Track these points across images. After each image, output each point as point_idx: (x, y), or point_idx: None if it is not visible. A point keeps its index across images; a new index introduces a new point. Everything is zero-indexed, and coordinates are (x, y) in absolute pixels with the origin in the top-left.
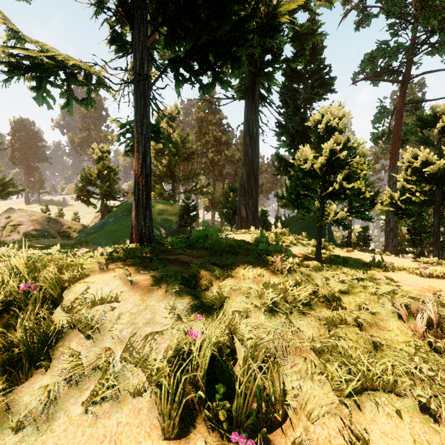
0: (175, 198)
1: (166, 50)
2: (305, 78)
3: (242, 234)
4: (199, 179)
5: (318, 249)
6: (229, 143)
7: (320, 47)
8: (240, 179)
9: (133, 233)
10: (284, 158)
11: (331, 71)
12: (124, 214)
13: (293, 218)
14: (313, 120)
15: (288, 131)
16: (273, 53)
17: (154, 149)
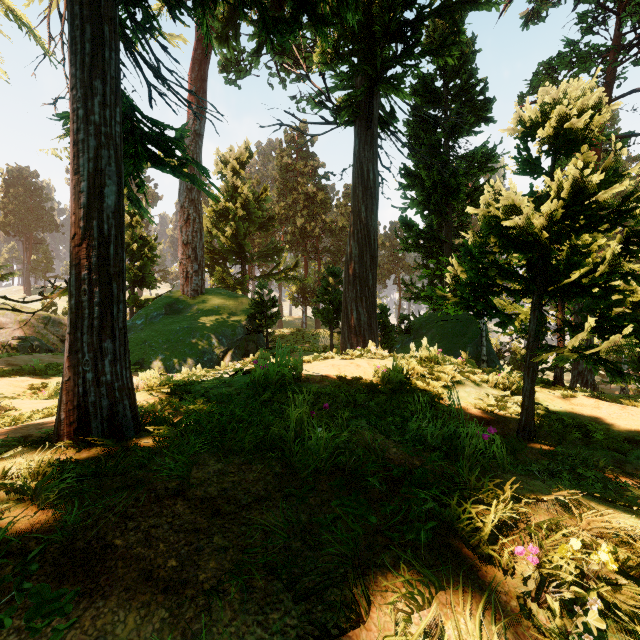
0: (246, 286)
1: (227, 48)
2: (446, 100)
3: (354, 359)
4: (282, 258)
5: (529, 409)
6: (328, 203)
7: (470, 51)
8: (348, 257)
9: (62, 405)
10: (415, 225)
11: (487, 88)
12: (160, 312)
13: (427, 318)
14: (519, 123)
15: (420, 181)
16: (405, 41)
17: (213, 212)
